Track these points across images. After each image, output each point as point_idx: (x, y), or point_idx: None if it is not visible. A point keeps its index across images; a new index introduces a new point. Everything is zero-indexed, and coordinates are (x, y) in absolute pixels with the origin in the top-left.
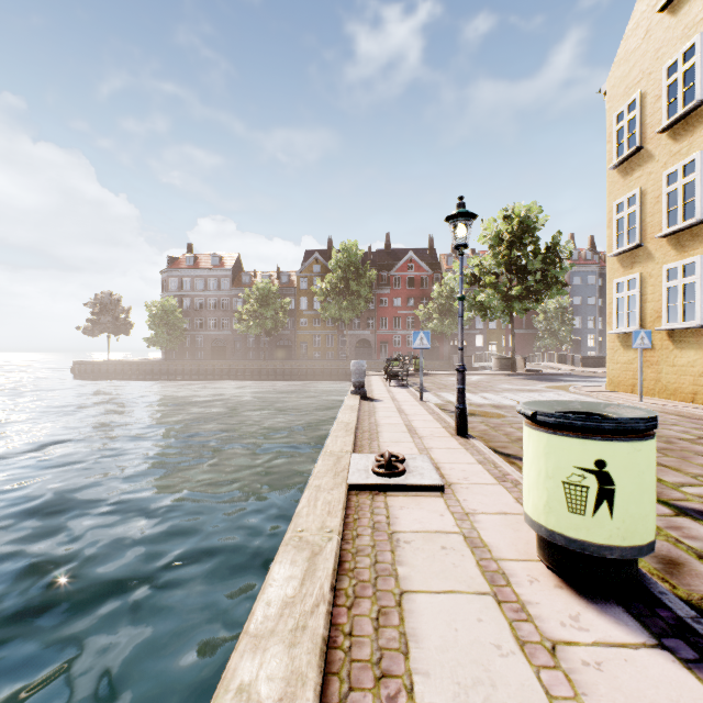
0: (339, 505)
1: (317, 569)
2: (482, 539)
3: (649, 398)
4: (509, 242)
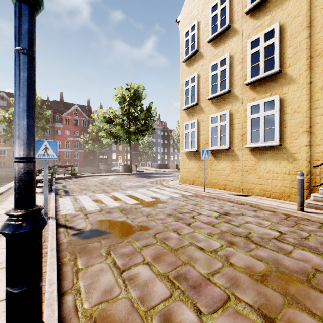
0: None
1: None
2: None
3: (203, 187)
4: (129, 102)
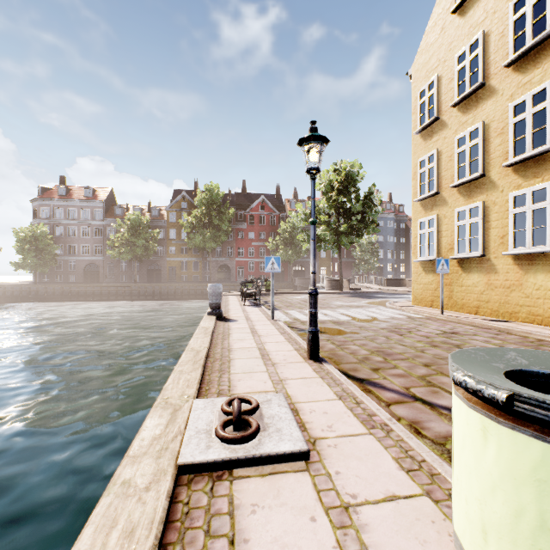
0: (148, 539)
1: None
2: None
3: (445, 311)
4: (338, 189)
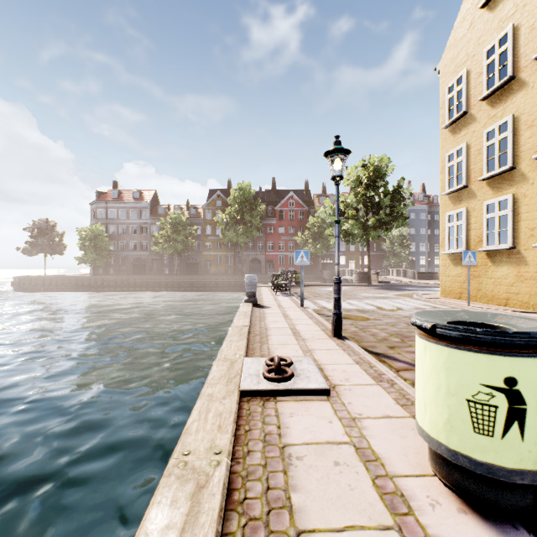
0: (231, 417)
1: (201, 511)
2: (373, 450)
3: (473, 303)
4: (366, 184)
